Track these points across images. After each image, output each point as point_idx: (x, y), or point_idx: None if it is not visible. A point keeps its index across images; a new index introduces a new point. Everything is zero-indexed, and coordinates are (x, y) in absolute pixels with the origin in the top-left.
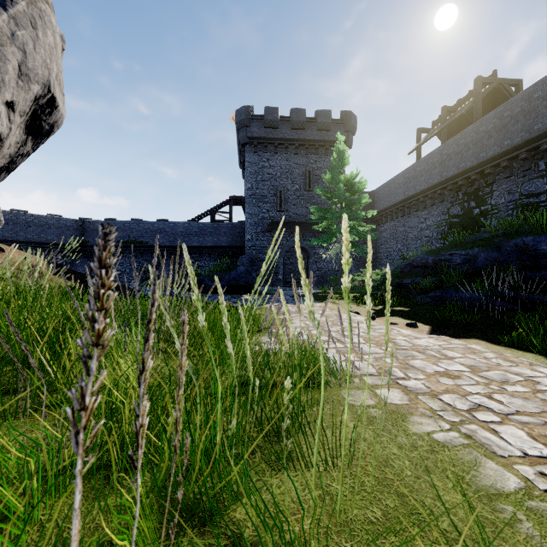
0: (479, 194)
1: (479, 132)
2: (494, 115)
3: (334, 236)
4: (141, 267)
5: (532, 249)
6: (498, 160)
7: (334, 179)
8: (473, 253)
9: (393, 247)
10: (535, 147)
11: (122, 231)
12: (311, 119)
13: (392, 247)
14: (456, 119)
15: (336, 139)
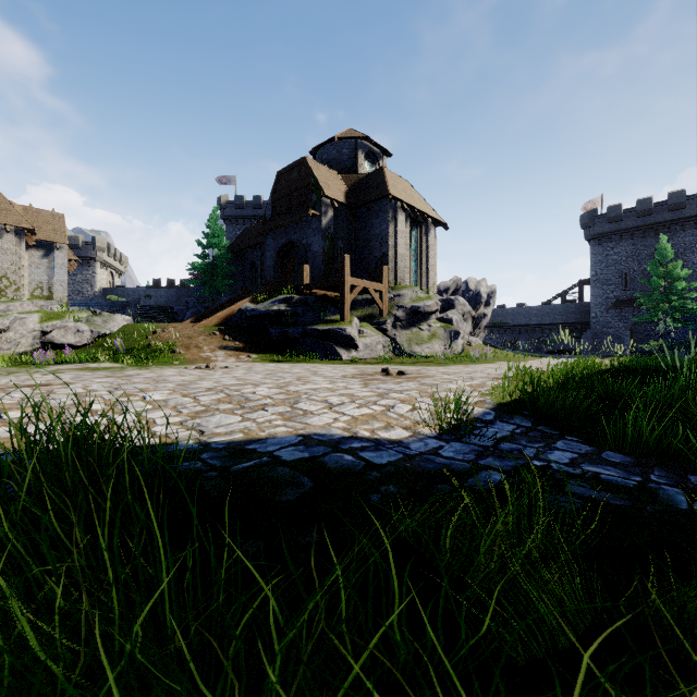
0: None
1: None
2: None
3: (654, 315)
4: (504, 340)
5: None
6: None
7: (653, 272)
8: None
9: None
10: None
11: (492, 316)
12: (660, 202)
13: None
14: None
15: (693, 214)
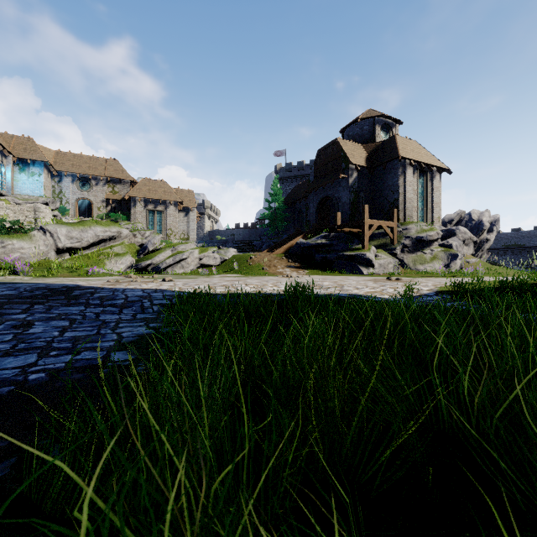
0: None
1: None
2: None
3: None
4: (519, 260)
5: None
6: None
7: None
8: None
9: None
10: None
11: (505, 239)
12: None
13: None
14: None
15: None
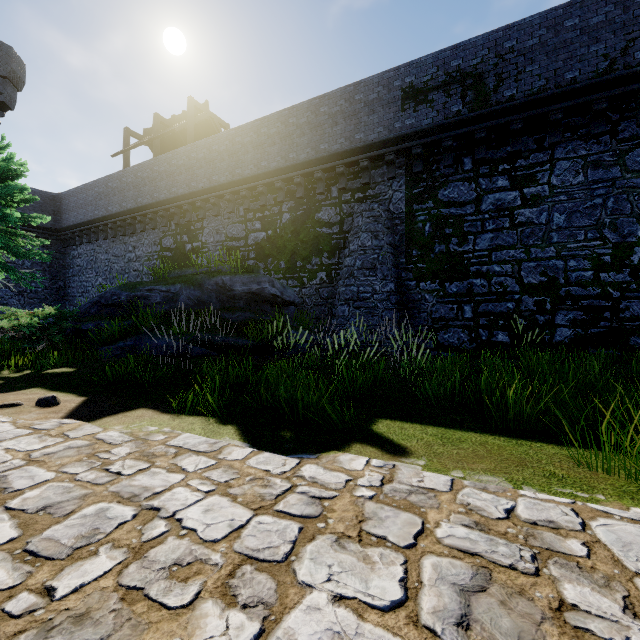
0: (191, 228)
1: (191, 158)
2: (204, 145)
3: None
4: None
5: (230, 290)
6: (208, 194)
7: None
8: (175, 290)
9: (92, 280)
10: (237, 191)
11: None
12: None
13: (91, 280)
14: (169, 133)
15: None
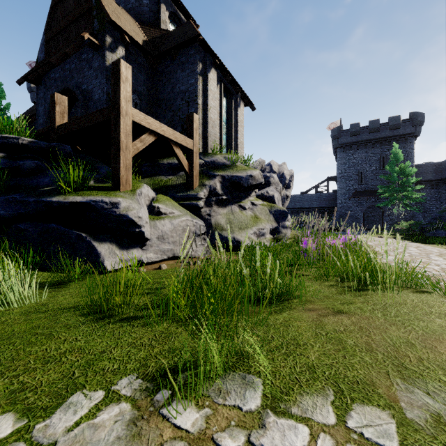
0: None
1: None
2: None
3: (392, 201)
4: None
5: None
6: None
7: (392, 169)
8: None
9: None
10: None
11: None
12: (384, 123)
13: None
14: None
15: (405, 133)
